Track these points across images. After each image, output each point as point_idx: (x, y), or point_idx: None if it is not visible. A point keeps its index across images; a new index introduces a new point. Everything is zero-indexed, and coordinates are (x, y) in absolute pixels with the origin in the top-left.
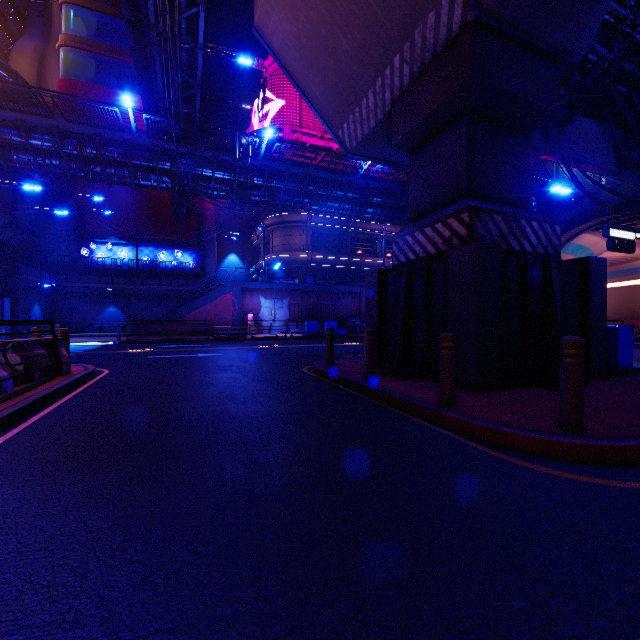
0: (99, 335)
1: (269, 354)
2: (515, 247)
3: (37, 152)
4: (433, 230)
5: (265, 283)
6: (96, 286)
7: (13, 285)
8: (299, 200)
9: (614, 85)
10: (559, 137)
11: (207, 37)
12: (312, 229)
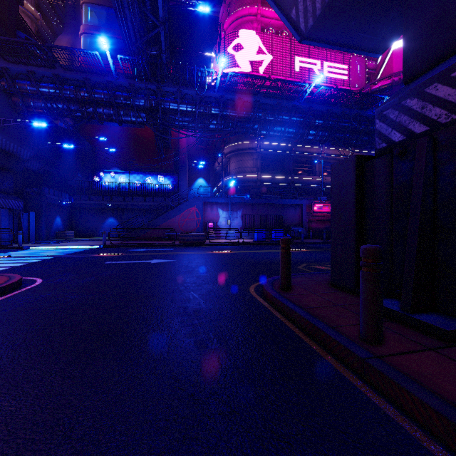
0: (97, 239)
1: (218, 261)
2: None
3: (44, 96)
4: None
5: (222, 198)
6: (100, 203)
7: (39, 202)
8: (250, 126)
9: None
10: None
11: None
12: (261, 154)
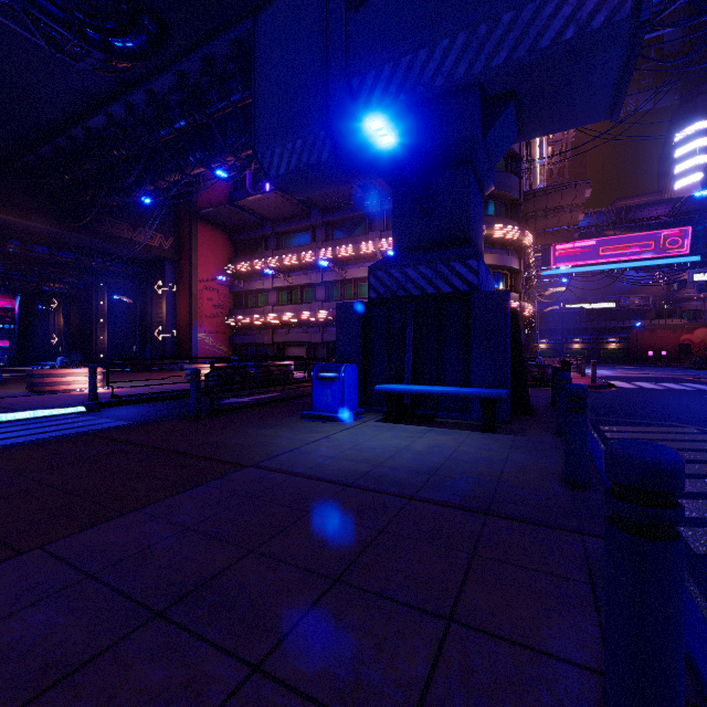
0: None
1: None
2: None
3: None
4: None
5: None
6: None
7: None
8: None
9: None
10: None
11: None
12: None
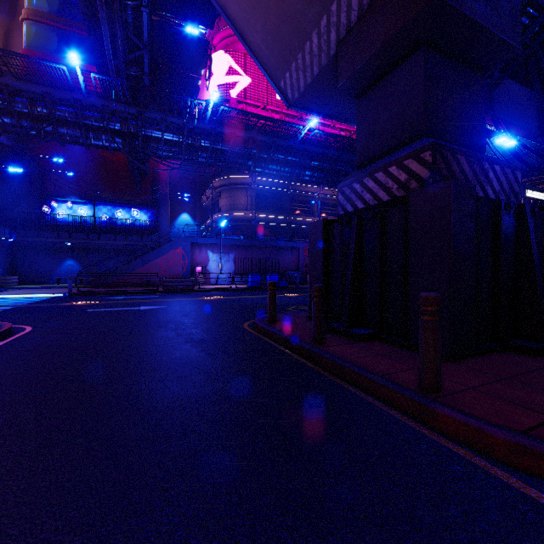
0: (54, 287)
1: (212, 306)
2: (478, 192)
3: None
4: (386, 174)
5: (213, 239)
6: (55, 241)
7: None
8: (243, 162)
9: (542, 49)
10: (491, 98)
11: (155, 4)
12: (256, 191)
